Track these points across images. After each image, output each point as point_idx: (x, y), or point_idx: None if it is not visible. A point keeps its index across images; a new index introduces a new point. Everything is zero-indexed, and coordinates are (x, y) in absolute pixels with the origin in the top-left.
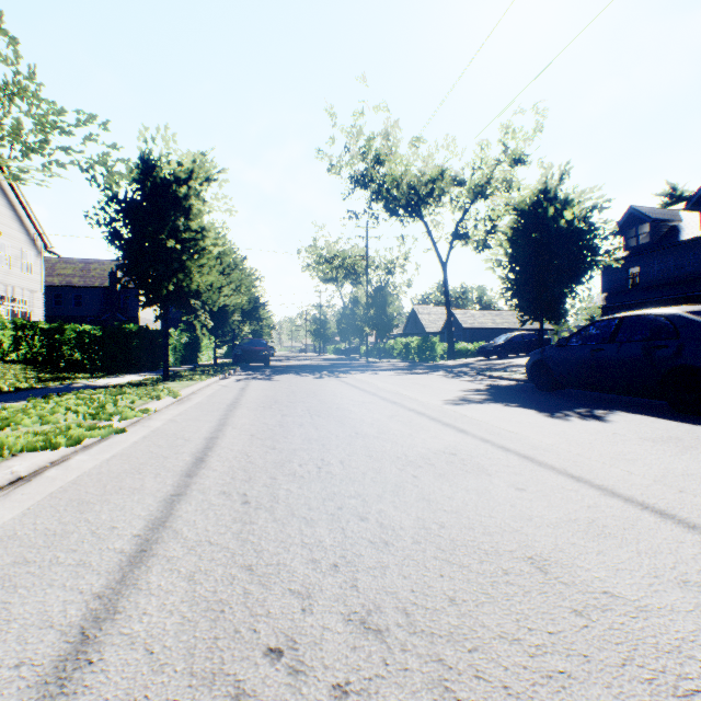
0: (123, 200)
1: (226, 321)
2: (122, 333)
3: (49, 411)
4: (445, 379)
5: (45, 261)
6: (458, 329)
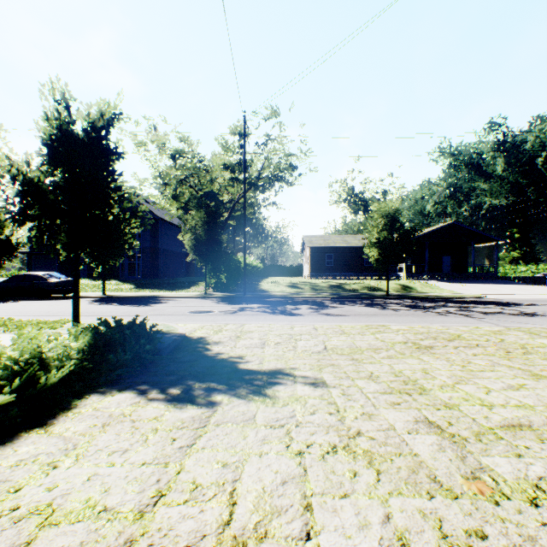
0: None
1: None
2: None
3: None
4: None
5: None
6: None
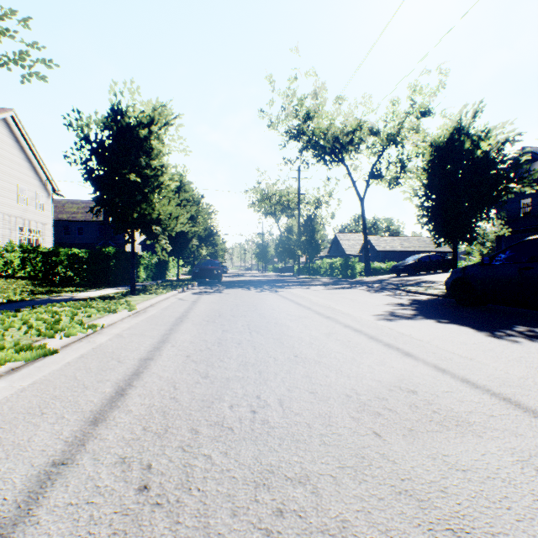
0: (93, 142)
1: (186, 245)
2: (102, 255)
3: (7, 325)
4: (368, 293)
5: (57, 202)
6: (372, 251)
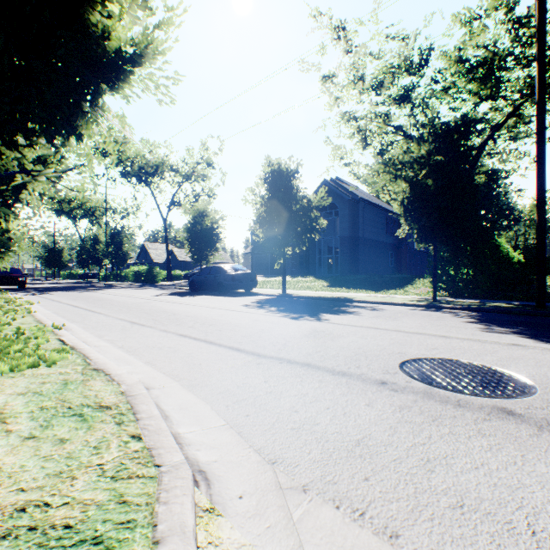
0: None
1: None
2: None
3: None
4: (157, 290)
5: None
6: (177, 261)
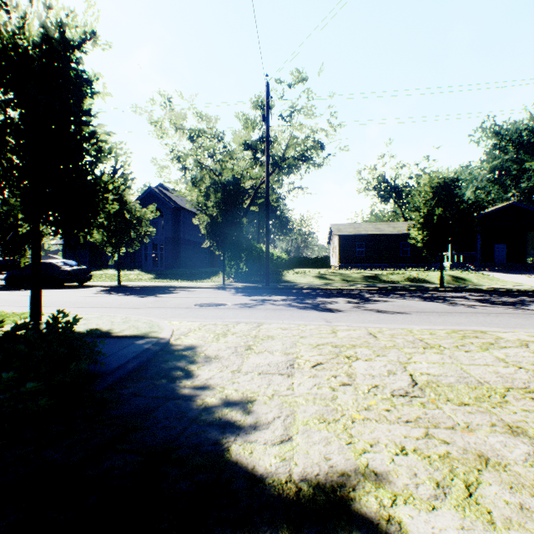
0: None
1: None
2: None
3: None
4: None
5: None
6: None
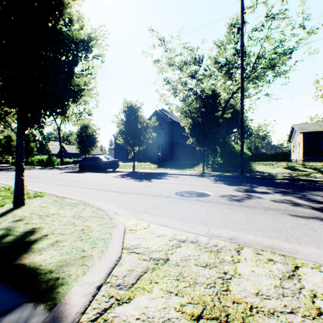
0: None
1: None
2: None
3: None
4: (58, 170)
5: None
6: (66, 153)
